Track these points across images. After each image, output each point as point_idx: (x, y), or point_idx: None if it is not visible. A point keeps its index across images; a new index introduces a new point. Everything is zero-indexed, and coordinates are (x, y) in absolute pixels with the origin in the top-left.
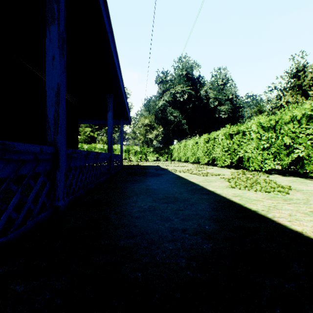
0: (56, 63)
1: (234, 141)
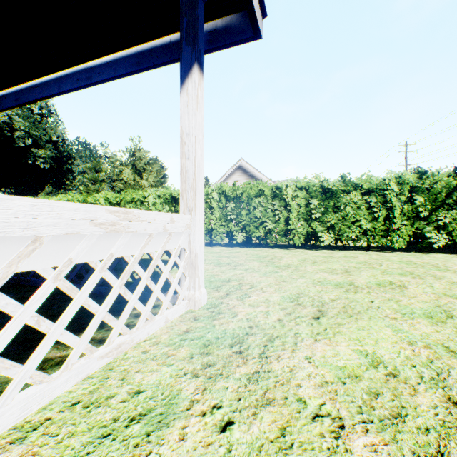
0: None
1: None
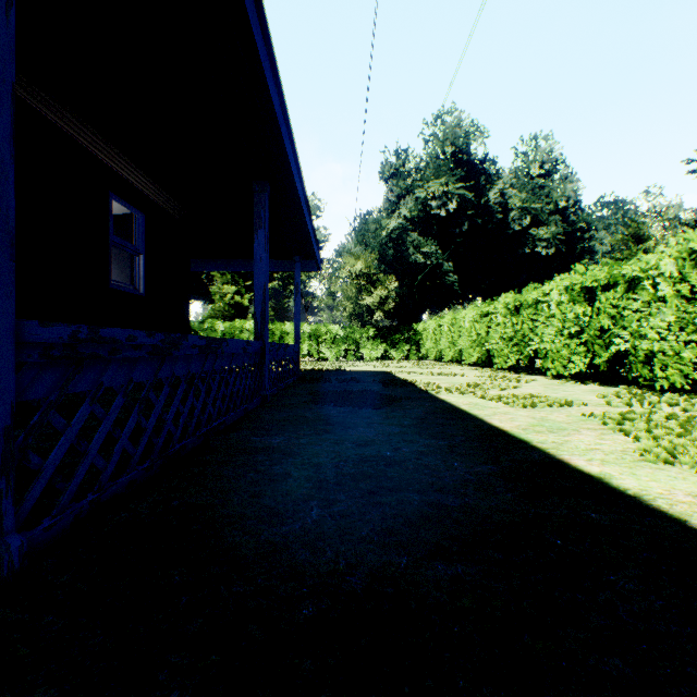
0: None
1: (600, 308)
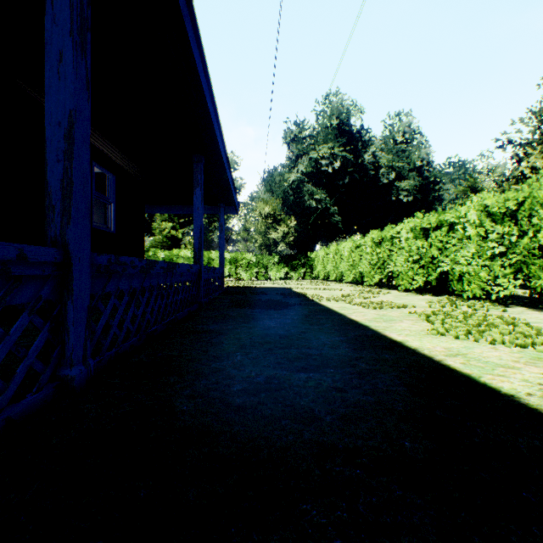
0: (66, 68)
1: (432, 242)
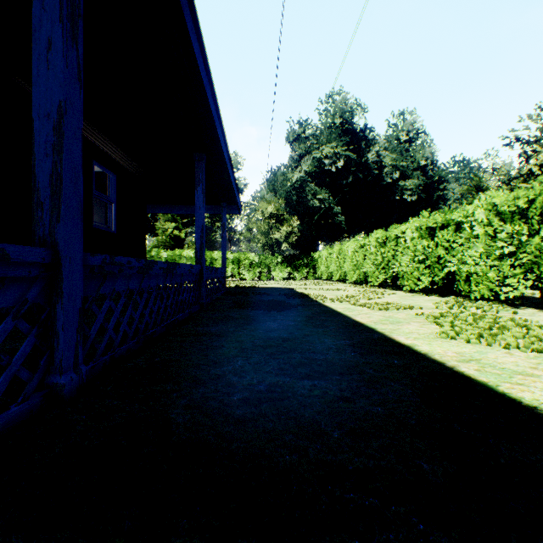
0: (55, 56)
1: (438, 242)
